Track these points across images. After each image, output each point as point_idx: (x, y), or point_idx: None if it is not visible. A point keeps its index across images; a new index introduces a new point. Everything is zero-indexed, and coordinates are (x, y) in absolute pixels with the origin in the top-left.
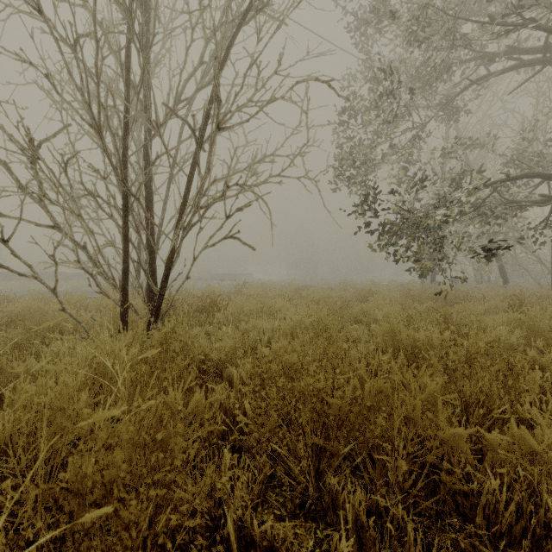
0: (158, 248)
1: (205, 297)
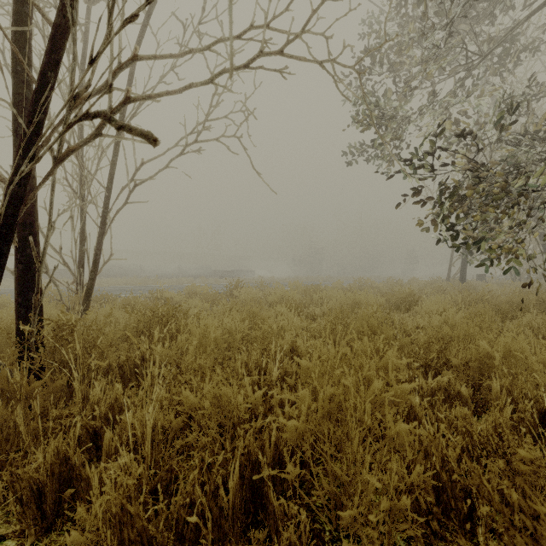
0: (104, 232)
1: (150, 310)
